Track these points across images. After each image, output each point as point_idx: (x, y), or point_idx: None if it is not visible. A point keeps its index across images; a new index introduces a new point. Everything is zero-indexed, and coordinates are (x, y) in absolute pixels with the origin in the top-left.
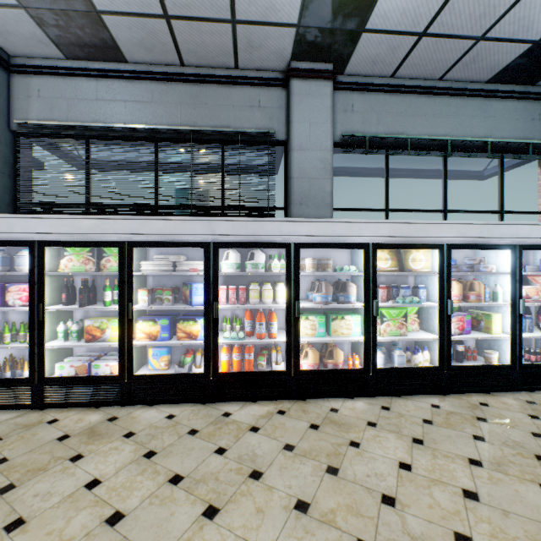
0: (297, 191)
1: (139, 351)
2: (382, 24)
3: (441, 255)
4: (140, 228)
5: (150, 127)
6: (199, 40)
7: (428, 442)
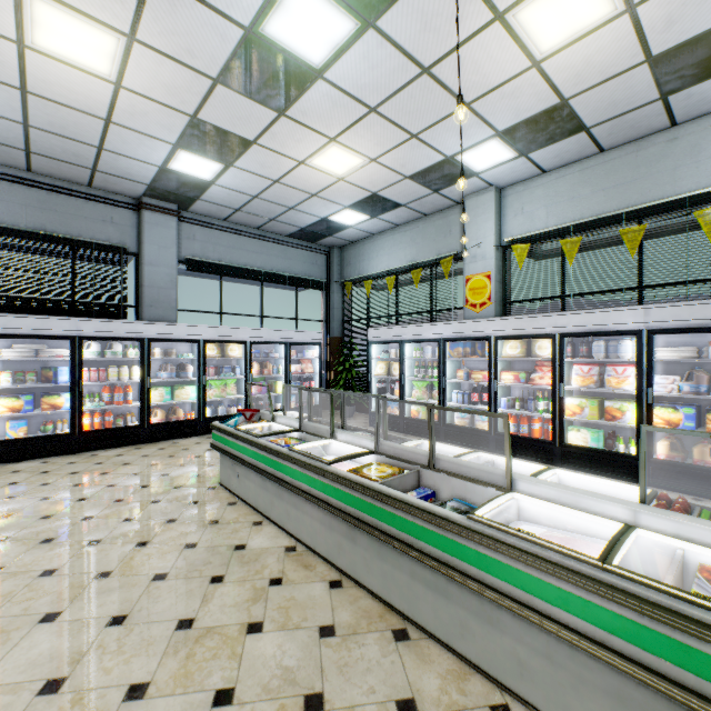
0: (149, 296)
1: None
2: (211, 200)
3: (247, 347)
4: (8, 323)
5: None
6: (57, 167)
7: None
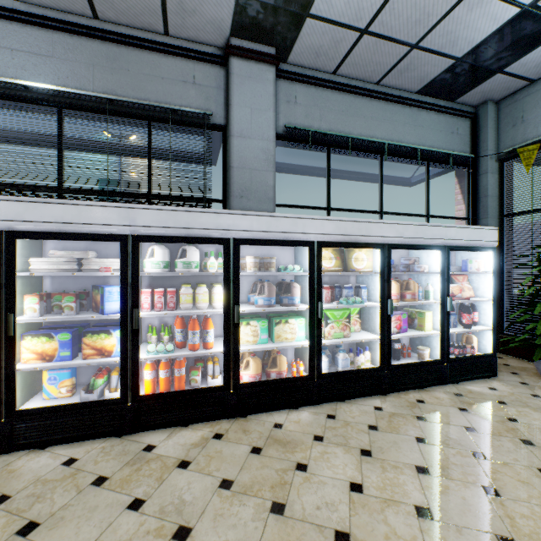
0: (238, 182)
1: (29, 376)
2: (326, 12)
3: (382, 255)
4: (26, 213)
5: (49, 87)
6: None
7: (376, 452)
